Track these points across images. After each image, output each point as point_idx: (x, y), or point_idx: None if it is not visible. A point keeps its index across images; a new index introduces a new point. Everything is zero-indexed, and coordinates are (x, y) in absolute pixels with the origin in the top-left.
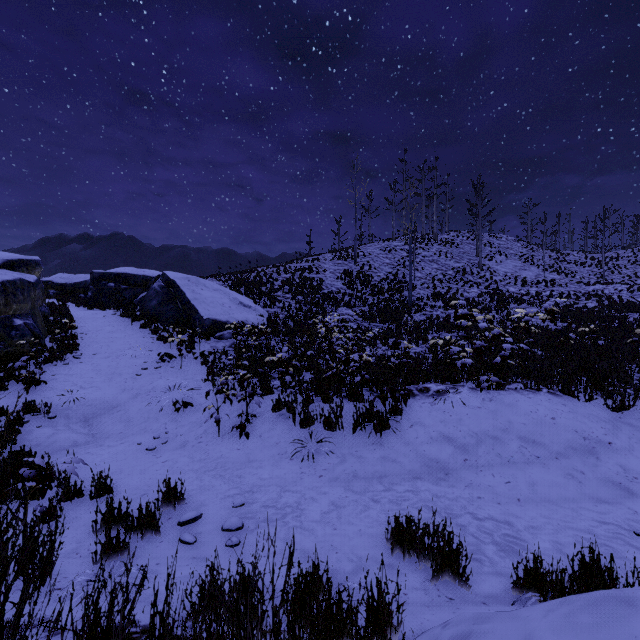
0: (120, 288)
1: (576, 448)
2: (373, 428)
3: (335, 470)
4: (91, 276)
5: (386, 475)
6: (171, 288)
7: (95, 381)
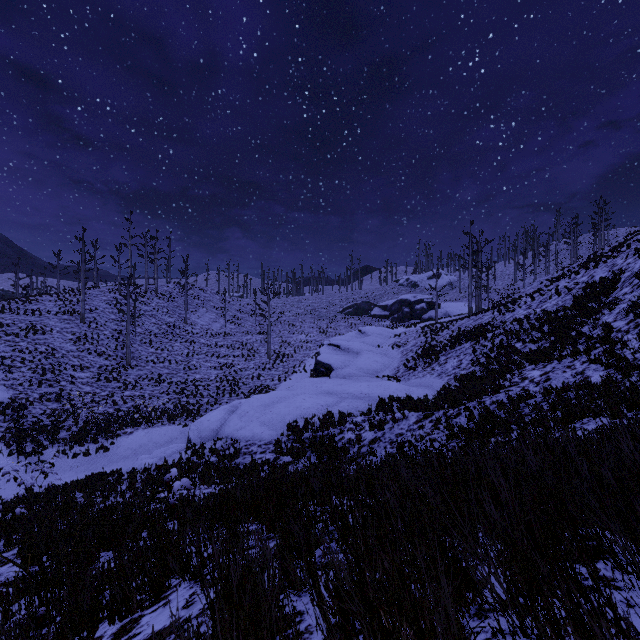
0: None
1: (168, 442)
2: (104, 452)
3: (90, 468)
4: None
5: (109, 464)
6: None
7: None
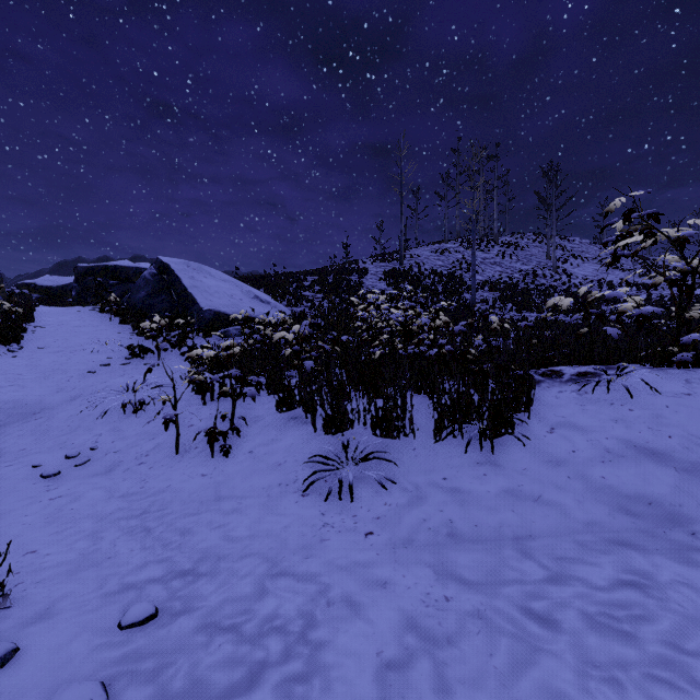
0: (108, 284)
1: None
2: (480, 429)
3: (402, 520)
4: (75, 271)
5: (531, 534)
6: (164, 275)
7: (22, 378)
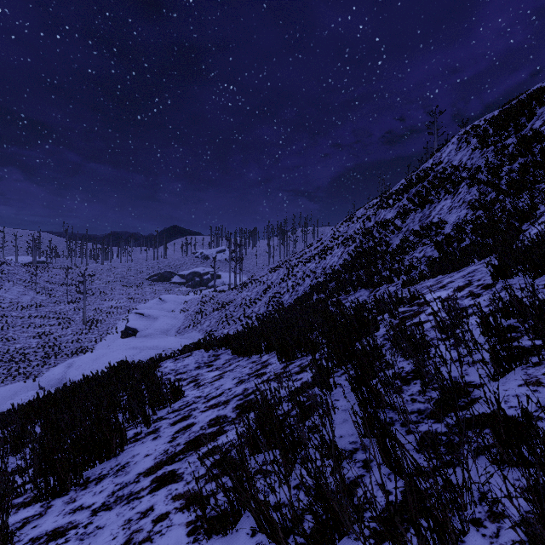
0: None
1: (13, 394)
2: None
3: None
4: None
5: None
6: None
7: None
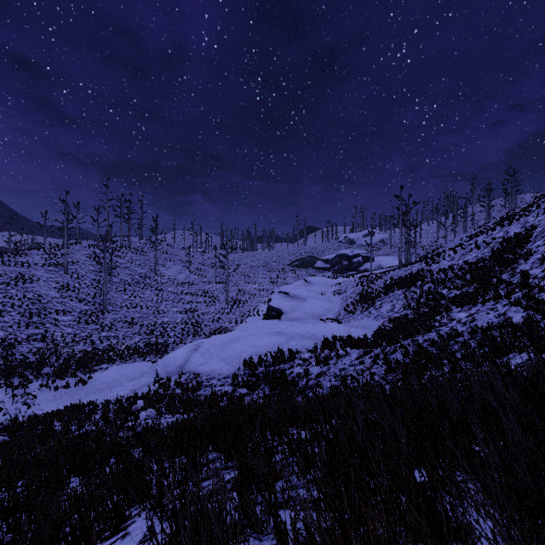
0: None
1: (139, 376)
2: (82, 385)
3: (70, 399)
4: None
5: (86, 396)
6: None
7: None
